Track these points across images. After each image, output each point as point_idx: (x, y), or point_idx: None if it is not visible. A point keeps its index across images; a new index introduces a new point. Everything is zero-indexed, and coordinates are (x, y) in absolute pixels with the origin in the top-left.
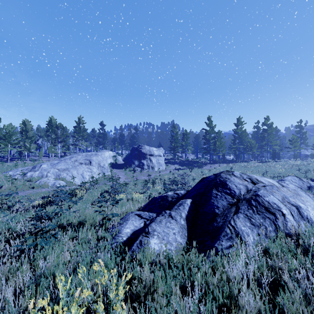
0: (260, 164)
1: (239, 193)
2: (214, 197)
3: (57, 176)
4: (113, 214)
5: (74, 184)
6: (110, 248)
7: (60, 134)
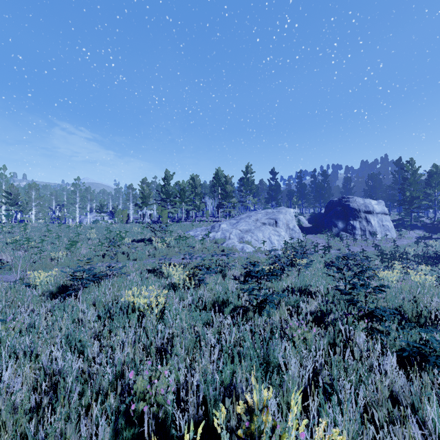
0: None
1: None
2: None
3: (240, 239)
4: None
5: (266, 251)
6: None
7: (228, 189)
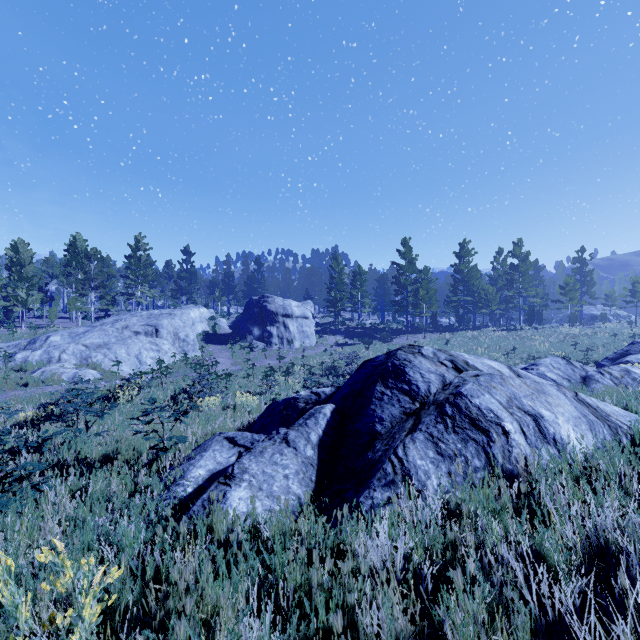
0: (505, 333)
1: (427, 391)
2: (376, 400)
3: (83, 360)
4: (173, 437)
5: (119, 377)
6: (154, 511)
7: (94, 272)
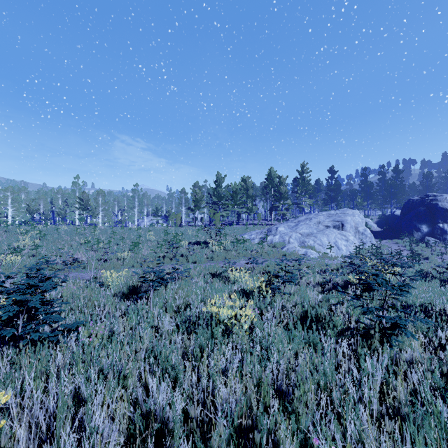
0: None
1: None
2: None
3: (301, 243)
4: None
5: (334, 257)
6: None
7: (282, 190)
